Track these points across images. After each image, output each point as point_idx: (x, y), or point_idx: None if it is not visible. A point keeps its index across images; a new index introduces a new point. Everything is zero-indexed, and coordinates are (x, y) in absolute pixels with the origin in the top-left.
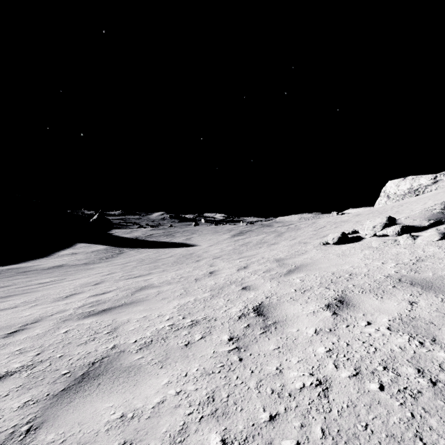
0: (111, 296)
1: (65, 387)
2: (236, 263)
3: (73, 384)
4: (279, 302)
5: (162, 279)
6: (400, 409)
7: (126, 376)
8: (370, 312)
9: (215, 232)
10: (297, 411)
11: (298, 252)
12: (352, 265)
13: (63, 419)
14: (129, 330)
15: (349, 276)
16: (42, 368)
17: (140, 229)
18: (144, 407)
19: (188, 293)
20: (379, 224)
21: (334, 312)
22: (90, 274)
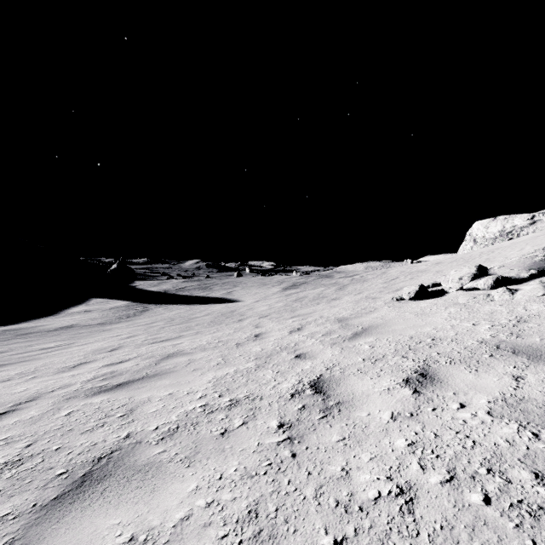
0: (130, 366)
1: (58, 494)
2: (287, 323)
3: (69, 490)
4: (344, 376)
5: (195, 343)
6: (516, 533)
7: (141, 478)
8: (463, 390)
9: (263, 284)
10: (371, 535)
11: (366, 310)
12: (434, 327)
13: (51, 543)
14: (149, 412)
15: (432, 341)
16: (32, 465)
17: (170, 281)
18: (163, 526)
19: (227, 362)
20: (467, 275)
21: (416, 390)
22: (105, 338)
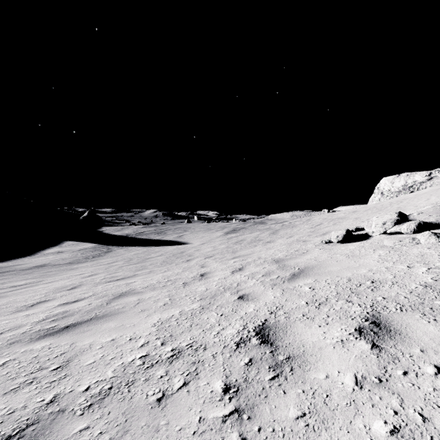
0: (83, 305)
1: None
2: (229, 263)
3: None
4: (289, 322)
5: (146, 282)
6: None
7: None
8: (431, 346)
9: (208, 229)
10: None
11: (299, 252)
12: (370, 269)
13: None
14: (86, 365)
15: (372, 284)
16: None
17: (131, 227)
18: None
19: (174, 302)
20: (390, 221)
21: (374, 343)
22: (70, 276)
